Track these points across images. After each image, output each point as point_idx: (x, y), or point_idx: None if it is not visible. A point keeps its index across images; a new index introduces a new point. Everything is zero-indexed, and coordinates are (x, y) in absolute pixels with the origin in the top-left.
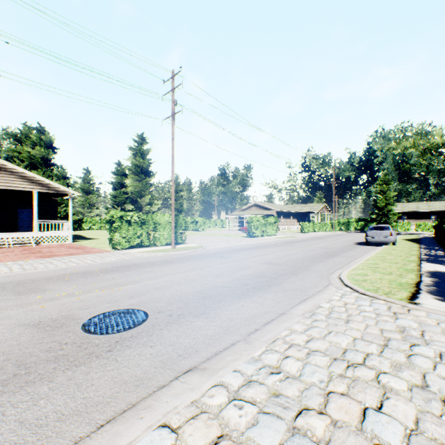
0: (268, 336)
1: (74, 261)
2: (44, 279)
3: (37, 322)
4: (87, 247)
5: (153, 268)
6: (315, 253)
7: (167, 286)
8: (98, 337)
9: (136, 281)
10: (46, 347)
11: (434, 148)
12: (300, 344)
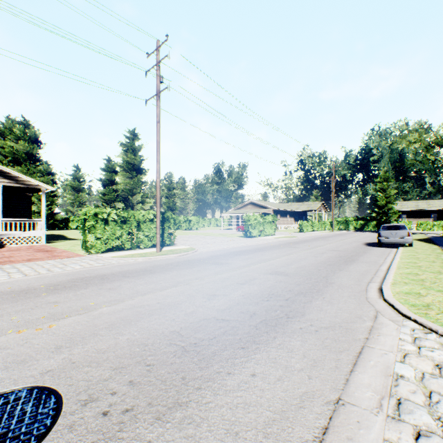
0: None
1: (24, 270)
2: None
3: None
4: (59, 249)
5: (123, 281)
6: (327, 257)
7: (129, 320)
8: None
9: (87, 308)
10: None
11: (442, 142)
12: None
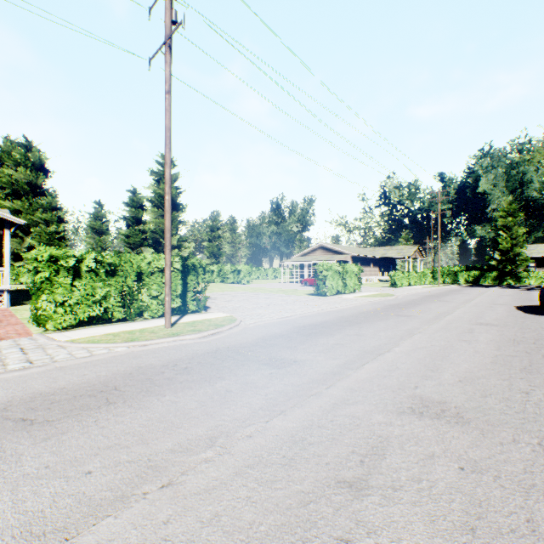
0: None
1: None
2: None
3: None
4: (11, 319)
5: None
6: (493, 344)
7: None
8: None
9: None
10: None
11: None
12: None
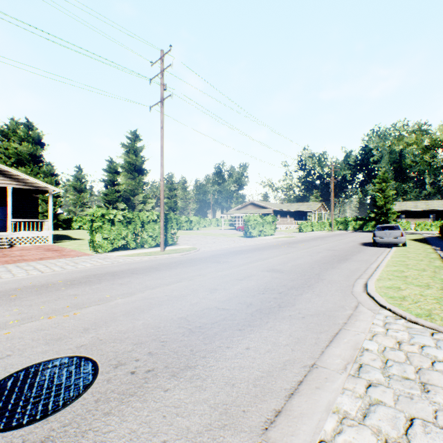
0: (301, 434)
1: (40, 268)
2: None
3: None
4: (67, 249)
5: (132, 277)
6: (322, 256)
7: (142, 309)
8: None
9: (104, 299)
10: None
11: (438, 144)
12: None
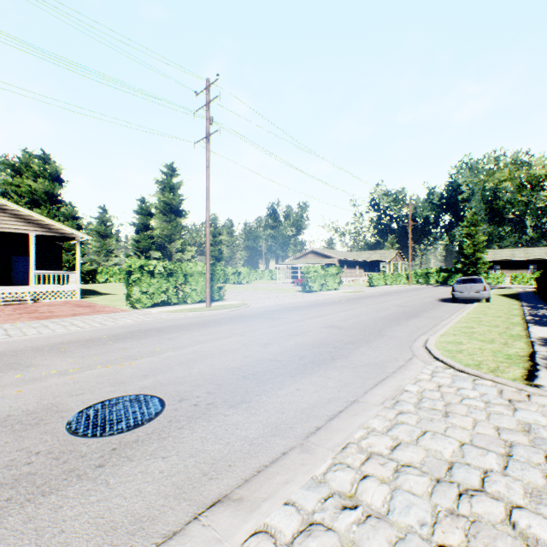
0: (335, 439)
1: (78, 324)
2: (32, 349)
3: (5, 417)
4: (99, 305)
5: (179, 333)
6: (389, 313)
7: (195, 360)
8: (87, 442)
9: (155, 352)
10: (6, 459)
11: (536, 181)
12: (382, 453)
